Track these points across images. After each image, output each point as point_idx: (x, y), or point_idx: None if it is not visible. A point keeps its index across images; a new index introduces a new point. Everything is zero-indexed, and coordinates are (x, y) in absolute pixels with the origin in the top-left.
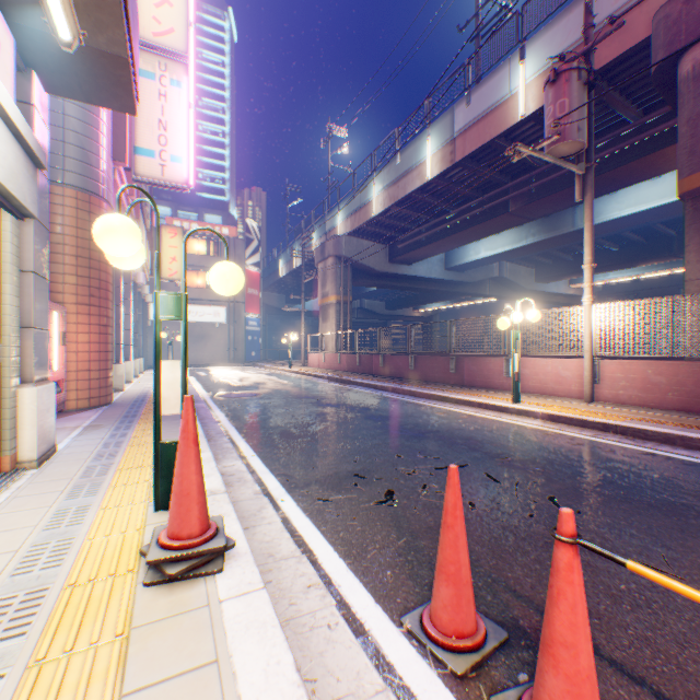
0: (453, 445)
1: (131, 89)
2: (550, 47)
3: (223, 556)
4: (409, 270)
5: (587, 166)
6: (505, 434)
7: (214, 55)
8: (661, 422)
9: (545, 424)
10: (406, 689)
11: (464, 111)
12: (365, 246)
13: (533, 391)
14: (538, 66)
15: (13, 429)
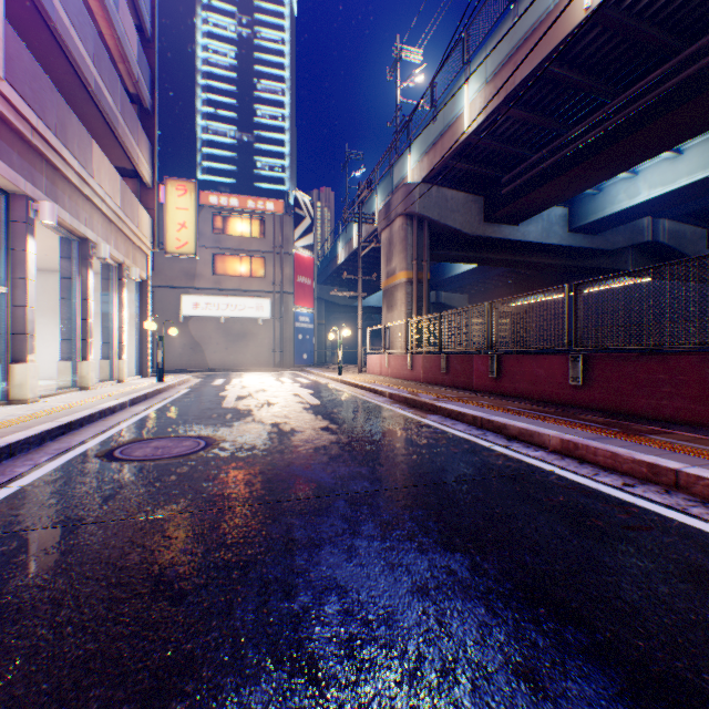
0: None
1: None
2: None
3: None
4: (514, 233)
5: None
6: None
7: (273, 32)
8: None
9: None
10: None
11: None
12: (449, 198)
13: None
14: None
15: None
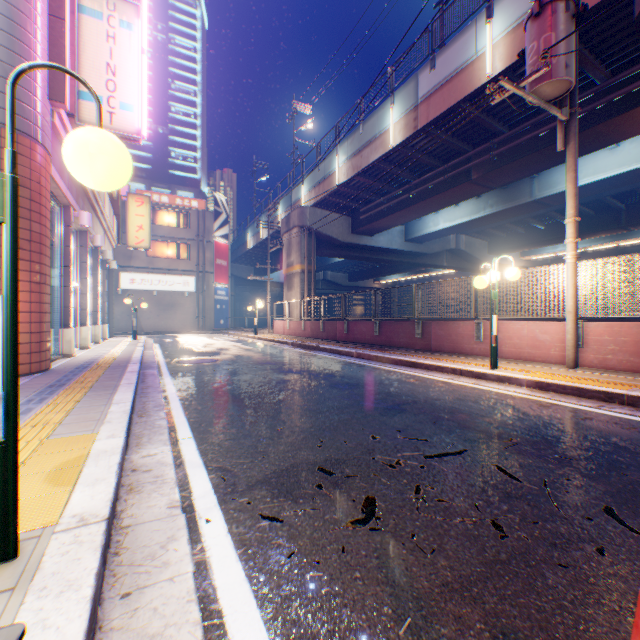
0: (438, 421)
1: None
2: (519, 3)
3: None
4: (371, 241)
5: (571, 112)
6: (495, 406)
7: (187, 41)
8: None
9: (533, 393)
10: None
11: (428, 76)
12: (329, 217)
13: (506, 355)
14: (506, 24)
15: None
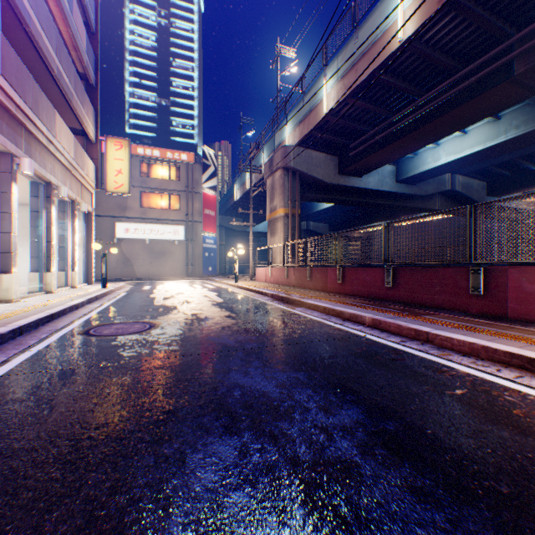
0: None
1: None
2: None
3: None
4: (359, 182)
5: None
6: None
7: (185, 23)
8: None
9: None
10: None
11: None
12: (314, 157)
13: None
14: None
15: None
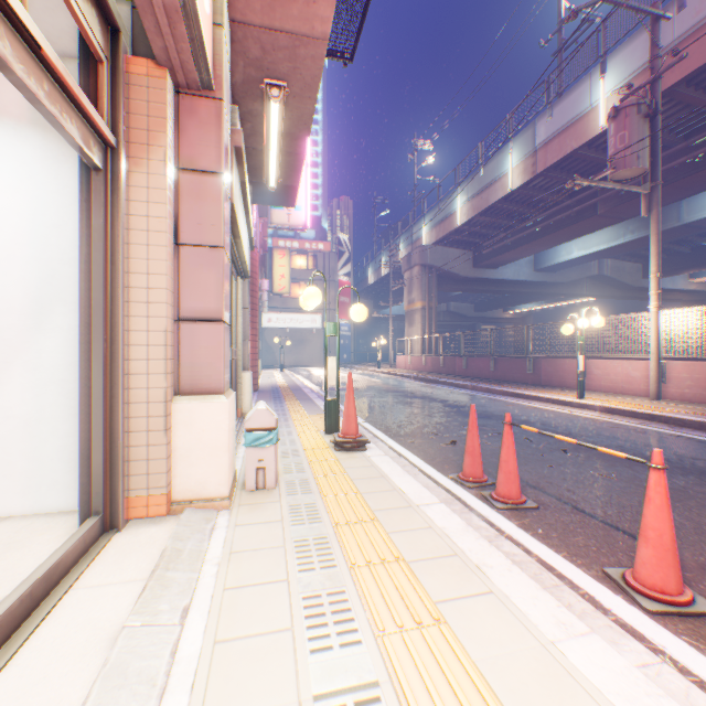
0: None
1: (296, 198)
2: (630, 61)
3: (365, 446)
4: (495, 274)
5: (653, 185)
6: (557, 419)
7: None
8: (705, 415)
9: (599, 415)
10: (446, 488)
11: (545, 124)
12: (450, 253)
13: (604, 390)
14: (618, 79)
15: (242, 395)
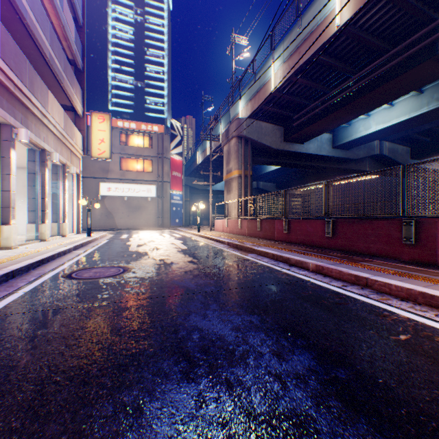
0: None
1: None
2: None
3: None
4: (301, 148)
5: None
6: None
7: (157, 19)
8: None
9: None
10: None
11: None
12: (263, 127)
13: None
14: None
15: None
